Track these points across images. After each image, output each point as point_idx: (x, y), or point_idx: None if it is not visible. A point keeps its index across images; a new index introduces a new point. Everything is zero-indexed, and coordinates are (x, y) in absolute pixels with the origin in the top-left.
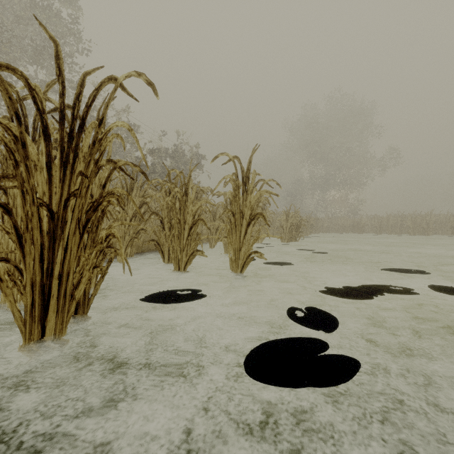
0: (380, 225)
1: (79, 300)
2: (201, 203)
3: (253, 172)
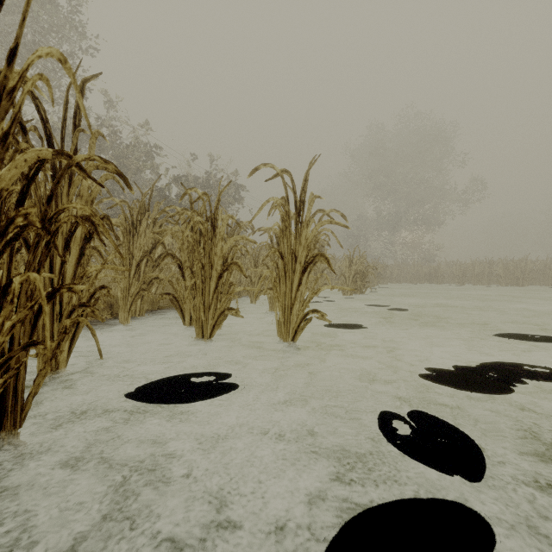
0: (463, 273)
1: (5, 404)
2: (235, 239)
3: (310, 195)
